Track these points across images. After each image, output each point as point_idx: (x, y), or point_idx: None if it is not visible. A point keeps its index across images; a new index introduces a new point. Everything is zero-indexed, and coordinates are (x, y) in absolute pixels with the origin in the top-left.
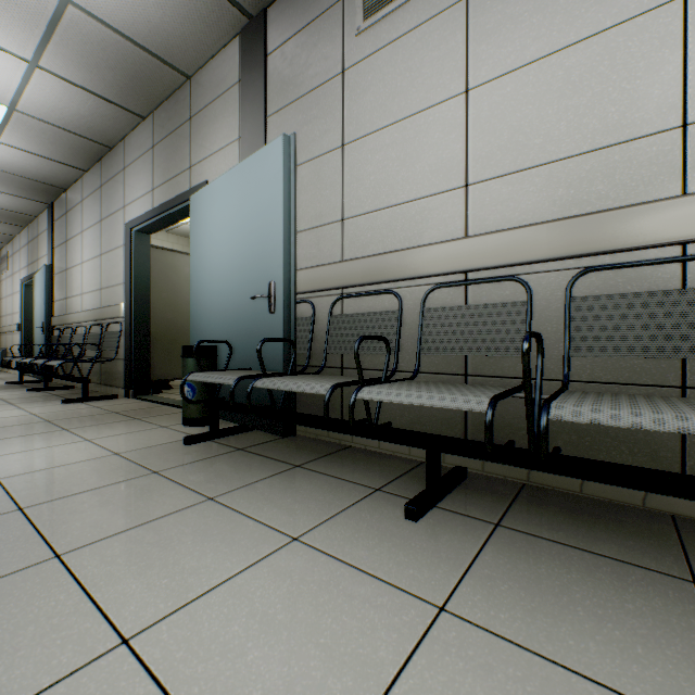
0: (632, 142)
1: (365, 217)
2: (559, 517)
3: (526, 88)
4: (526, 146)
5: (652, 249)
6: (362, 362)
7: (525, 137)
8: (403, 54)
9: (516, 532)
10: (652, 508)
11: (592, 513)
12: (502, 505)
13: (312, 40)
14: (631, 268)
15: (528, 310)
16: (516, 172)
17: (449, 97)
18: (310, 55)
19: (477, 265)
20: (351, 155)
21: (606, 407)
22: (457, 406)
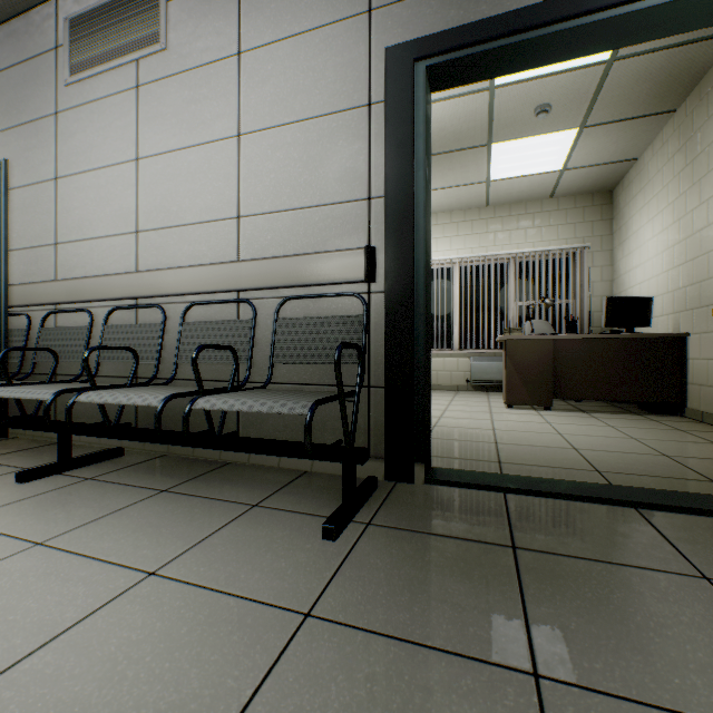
0: (218, 222)
1: (73, 245)
2: (148, 470)
3: (170, 169)
4: (170, 210)
5: (226, 293)
6: (71, 369)
7: (169, 204)
8: (99, 115)
9: (95, 481)
10: (224, 460)
11: (178, 466)
12: (118, 468)
13: (33, 75)
14: (218, 305)
15: (161, 329)
16: (165, 228)
17: (127, 160)
18: (31, 88)
19: (139, 294)
20: (63, 189)
21: (108, 392)
22: (38, 397)
